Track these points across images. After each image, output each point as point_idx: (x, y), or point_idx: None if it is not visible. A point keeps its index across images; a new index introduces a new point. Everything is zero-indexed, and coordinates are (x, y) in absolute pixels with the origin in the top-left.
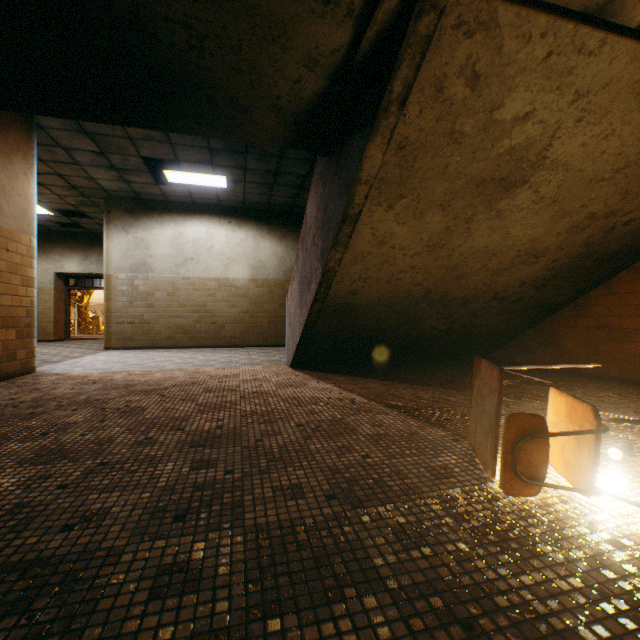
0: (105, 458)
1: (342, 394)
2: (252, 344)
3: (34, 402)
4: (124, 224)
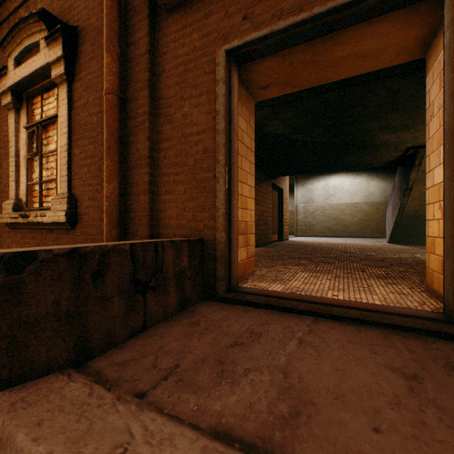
0: (340, 248)
1: (409, 248)
2: (364, 236)
3: (305, 243)
4: (302, 183)
